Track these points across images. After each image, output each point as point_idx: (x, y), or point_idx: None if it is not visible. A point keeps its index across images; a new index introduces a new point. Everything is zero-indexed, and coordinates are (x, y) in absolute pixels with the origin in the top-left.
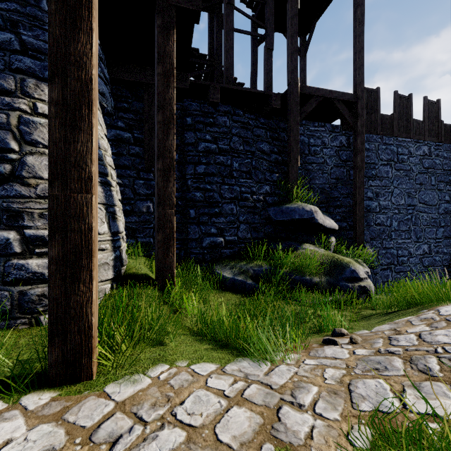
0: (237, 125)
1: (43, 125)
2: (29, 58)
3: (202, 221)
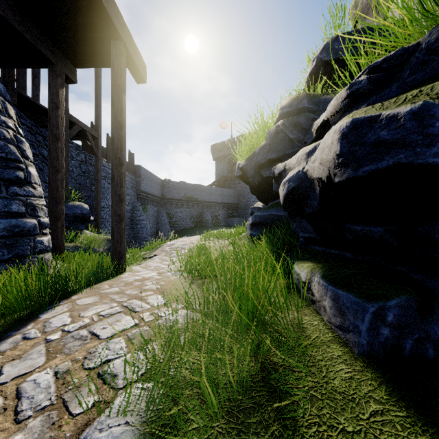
0: (25, 128)
1: (26, 144)
2: None
3: None
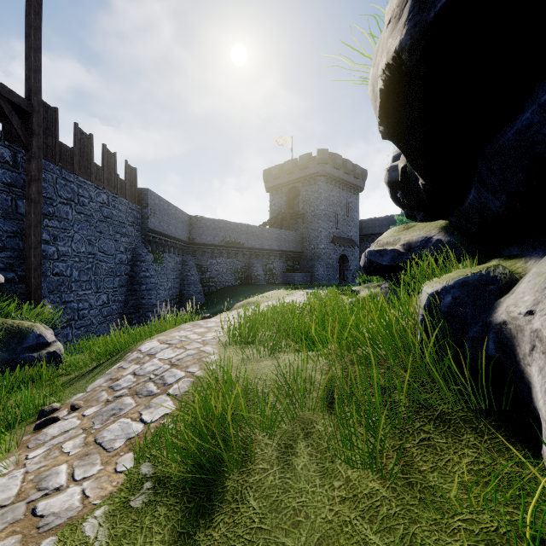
0: None
1: None
2: None
3: None
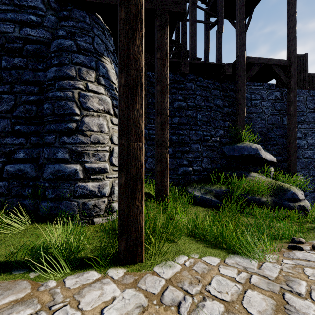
0: (200, 88)
1: (92, 97)
2: (82, 55)
3: (177, 156)
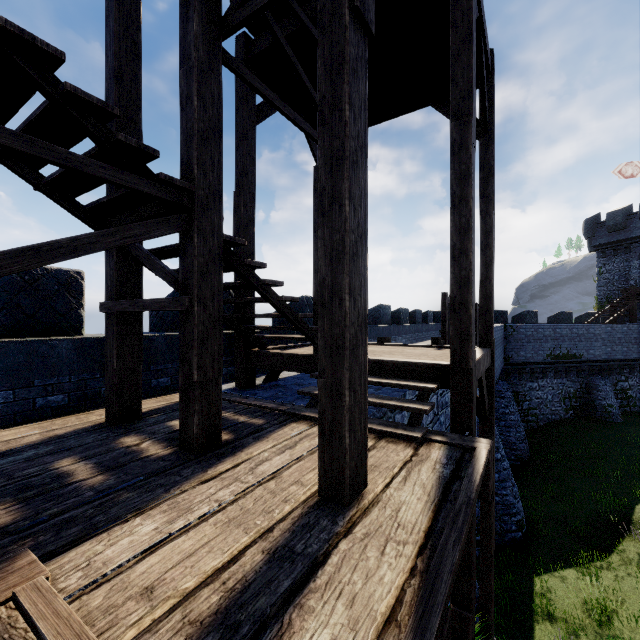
0: None
1: None
2: None
3: None
